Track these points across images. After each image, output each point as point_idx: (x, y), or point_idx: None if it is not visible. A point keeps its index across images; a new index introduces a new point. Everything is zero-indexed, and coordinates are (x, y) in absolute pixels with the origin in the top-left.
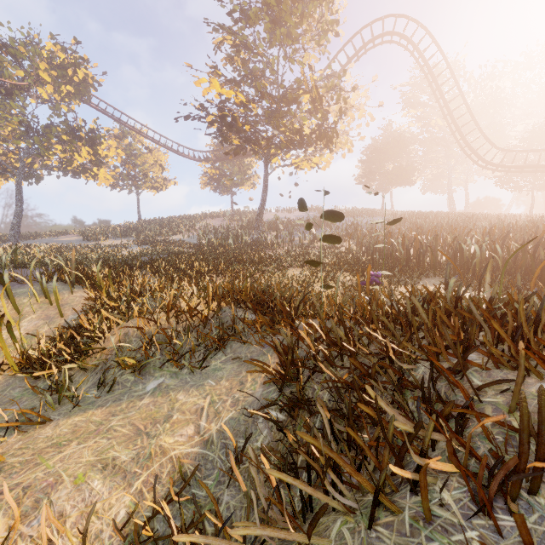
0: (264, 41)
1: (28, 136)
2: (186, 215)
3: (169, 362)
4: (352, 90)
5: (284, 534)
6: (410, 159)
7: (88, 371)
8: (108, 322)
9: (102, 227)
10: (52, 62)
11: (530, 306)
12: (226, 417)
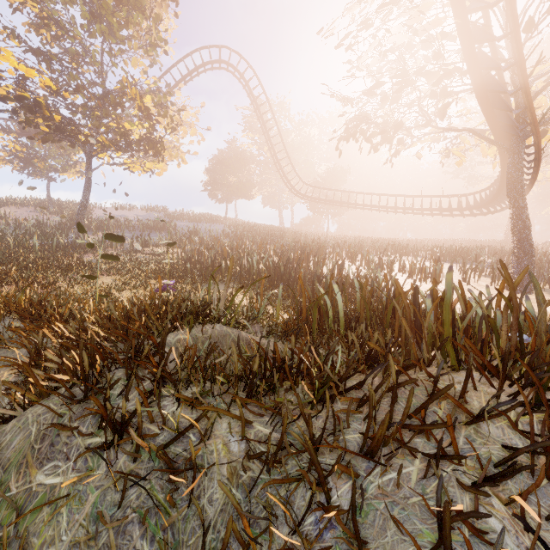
0: (82, 28)
1: None
2: None
3: None
4: (178, 112)
5: None
6: (250, 176)
7: None
8: None
9: None
10: None
11: (184, 305)
12: None
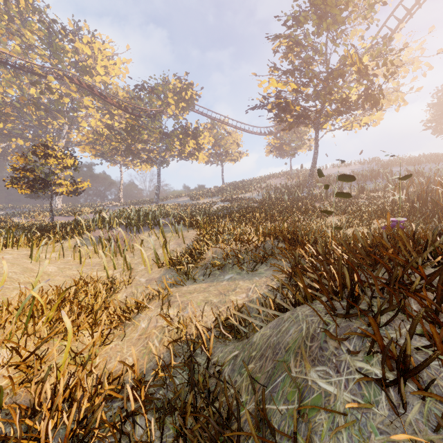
0: (312, 34)
1: (163, 139)
2: (255, 178)
3: (236, 267)
4: (399, 52)
5: (267, 309)
6: None
7: (198, 269)
8: (207, 246)
9: (200, 191)
10: (174, 91)
11: None
12: (261, 292)
